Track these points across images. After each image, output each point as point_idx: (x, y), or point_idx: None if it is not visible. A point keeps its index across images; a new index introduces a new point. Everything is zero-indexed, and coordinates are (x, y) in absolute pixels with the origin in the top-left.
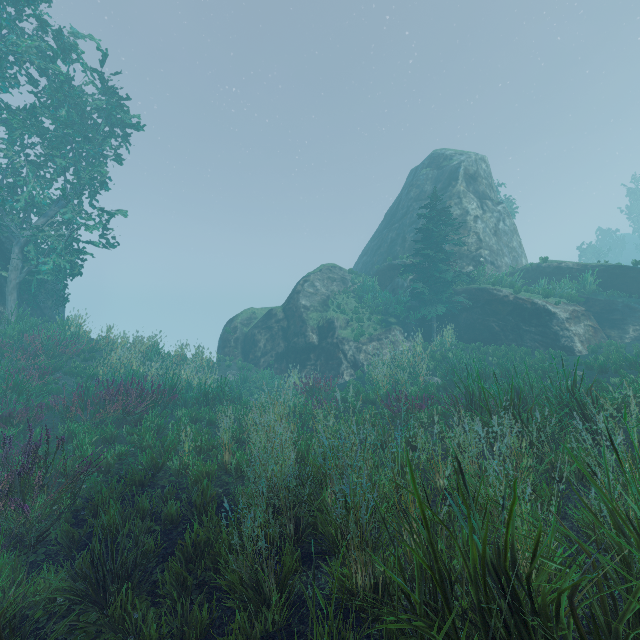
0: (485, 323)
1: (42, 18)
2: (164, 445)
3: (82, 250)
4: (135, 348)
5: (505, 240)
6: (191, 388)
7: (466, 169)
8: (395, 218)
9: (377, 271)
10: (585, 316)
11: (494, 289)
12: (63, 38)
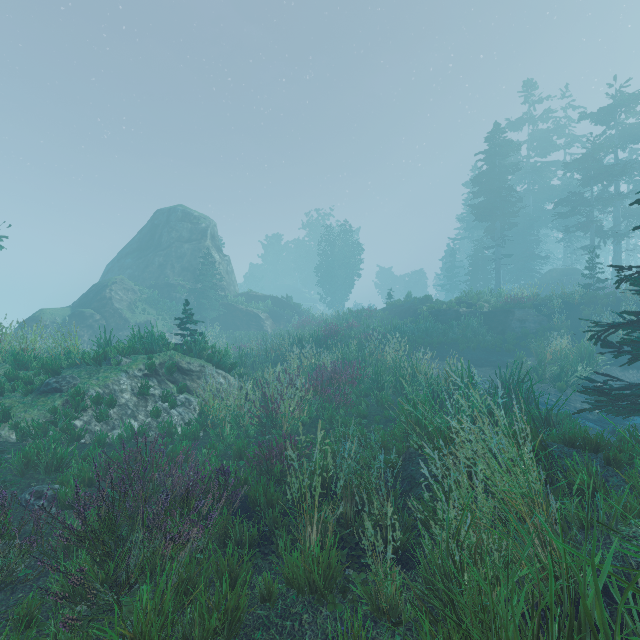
0: (233, 321)
1: None
2: None
3: None
4: None
5: (231, 277)
6: None
7: (211, 232)
8: (160, 248)
9: (156, 286)
10: (270, 318)
11: (237, 305)
12: None
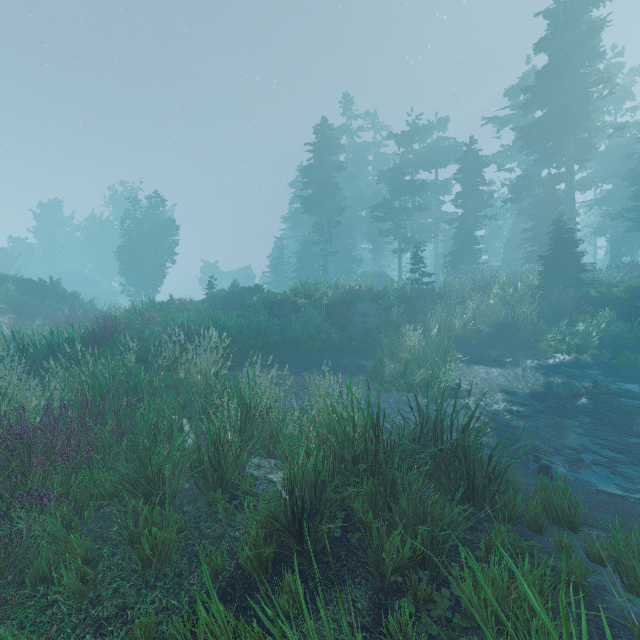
0: None
1: None
2: None
3: None
4: None
5: None
6: None
7: None
8: None
9: None
10: (9, 311)
11: None
12: None
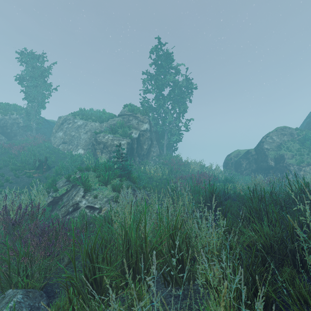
0: None
1: (173, 67)
2: (220, 188)
3: (182, 133)
4: (197, 164)
5: None
6: (218, 178)
7: None
8: None
9: None
10: None
11: None
12: (177, 70)
